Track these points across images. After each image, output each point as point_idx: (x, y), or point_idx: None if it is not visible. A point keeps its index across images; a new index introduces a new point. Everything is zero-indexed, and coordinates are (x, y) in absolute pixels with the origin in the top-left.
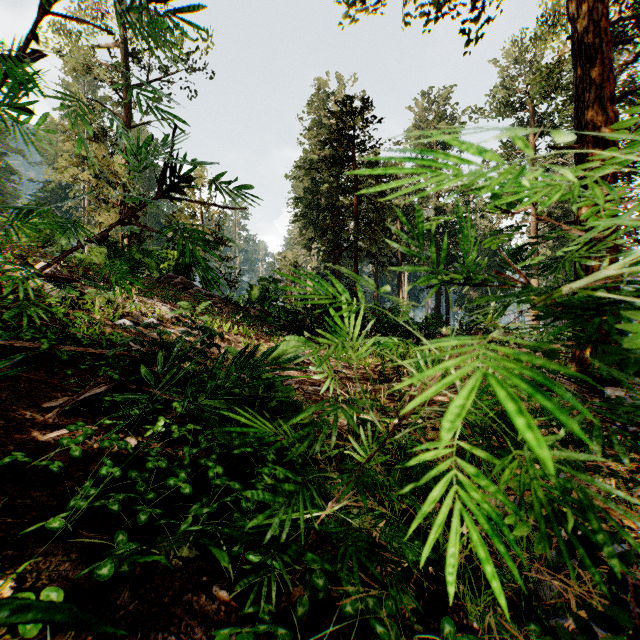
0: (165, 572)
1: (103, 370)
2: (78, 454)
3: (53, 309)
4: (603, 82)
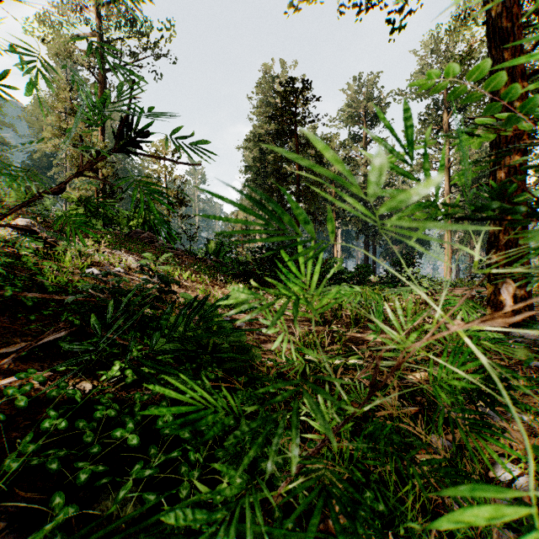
0: (105, 537)
1: (65, 315)
2: (24, 404)
3: (24, 259)
4: None
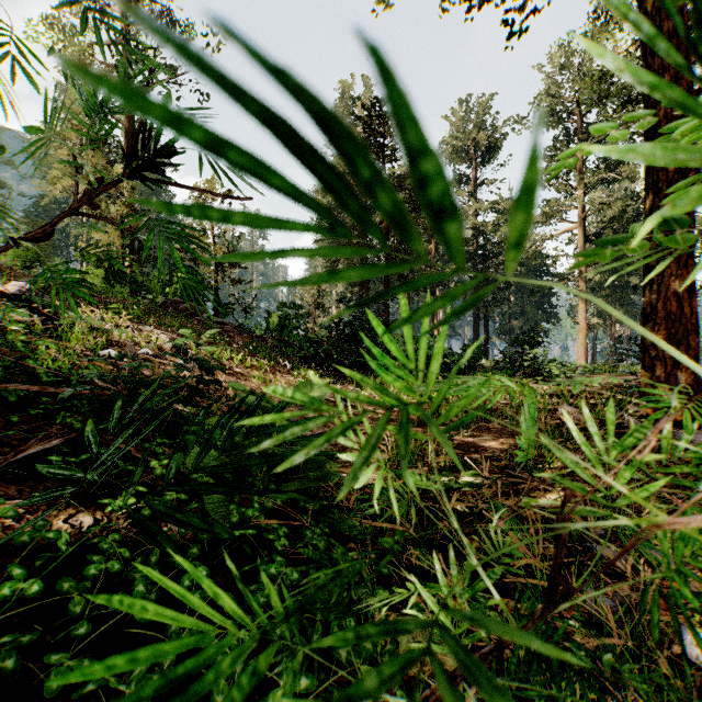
0: None
1: (62, 416)
2: None
3: (10, 336)
4: (678, 72)
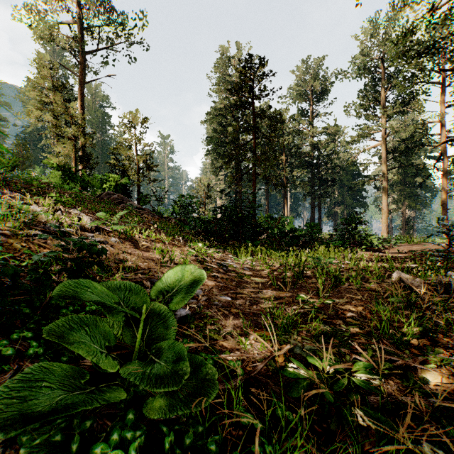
0: None
1: None
2: None
3: None
4: None
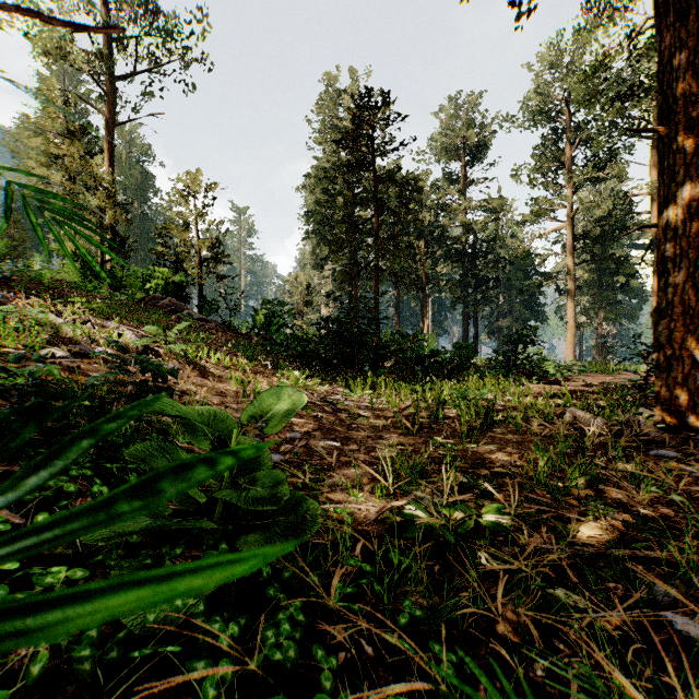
0: None
1: None
2: None
3: None
4: (697, 45)
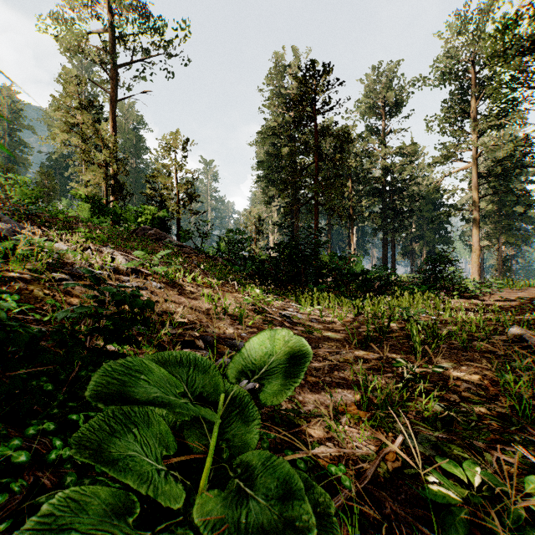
0: None
1: None
2: None
3: None
4: None
